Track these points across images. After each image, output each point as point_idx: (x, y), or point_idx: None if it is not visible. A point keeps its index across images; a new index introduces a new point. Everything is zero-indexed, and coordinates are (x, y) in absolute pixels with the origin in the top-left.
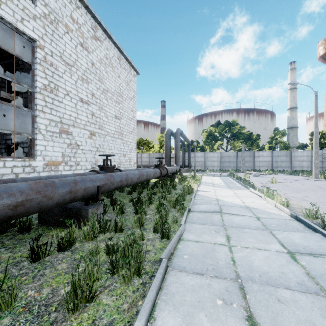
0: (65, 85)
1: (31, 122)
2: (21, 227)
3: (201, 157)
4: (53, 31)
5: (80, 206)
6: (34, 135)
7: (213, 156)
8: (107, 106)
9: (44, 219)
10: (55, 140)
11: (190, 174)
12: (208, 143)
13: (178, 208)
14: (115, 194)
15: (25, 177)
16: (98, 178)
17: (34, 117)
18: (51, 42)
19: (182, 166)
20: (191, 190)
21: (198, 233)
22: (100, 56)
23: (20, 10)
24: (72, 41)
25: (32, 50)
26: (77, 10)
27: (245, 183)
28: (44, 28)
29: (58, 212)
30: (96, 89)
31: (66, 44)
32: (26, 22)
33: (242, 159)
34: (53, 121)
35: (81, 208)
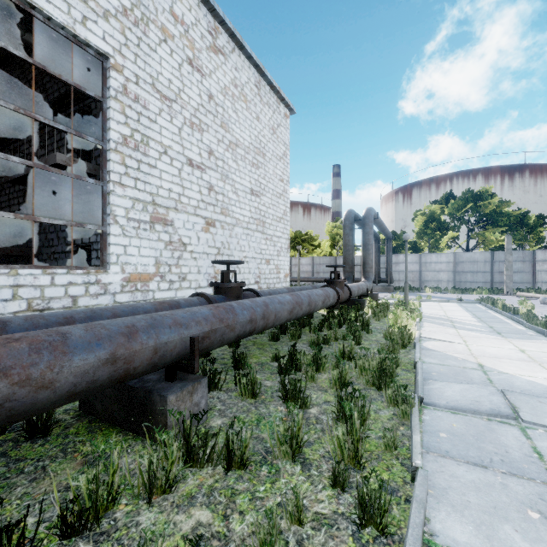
0: (162, 136)
1: (101, 204)
2: (31, 426)
3: (412, 264)
4: (140, 39)
5: (155, 381)
6: (107, 228)
7: (437, 261)
8: (237, 172)
9: (88, 402)
10: (142, 235)
11: (392, 298)
12: (426, 236)
13: (388, 394)
14: (246, 339)
15: (90, 302)
16: (194, 316)
17: (107, 195)
18: (136, 59)
19: (375, 280)
20: (408, 337)
21: (481, 514)
22: (223, 83)
23: (81, 2)
24: (173, 55)
25: (103, 74)
26: (183, 1)
27: (535, 323)
28: (122, 34)
29: (110, 392)
30: (216, 143)
31: (162, 61)
32: (91, 23)
33: (507, 267)
34: (139, 201)
35: (152, 391)
